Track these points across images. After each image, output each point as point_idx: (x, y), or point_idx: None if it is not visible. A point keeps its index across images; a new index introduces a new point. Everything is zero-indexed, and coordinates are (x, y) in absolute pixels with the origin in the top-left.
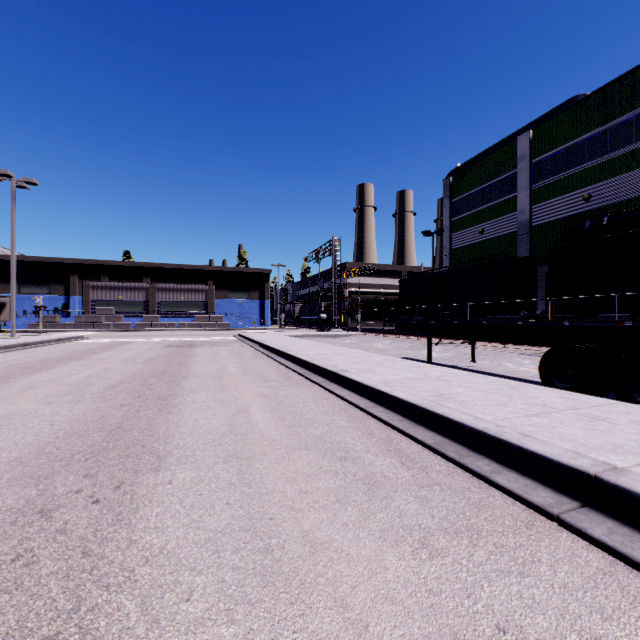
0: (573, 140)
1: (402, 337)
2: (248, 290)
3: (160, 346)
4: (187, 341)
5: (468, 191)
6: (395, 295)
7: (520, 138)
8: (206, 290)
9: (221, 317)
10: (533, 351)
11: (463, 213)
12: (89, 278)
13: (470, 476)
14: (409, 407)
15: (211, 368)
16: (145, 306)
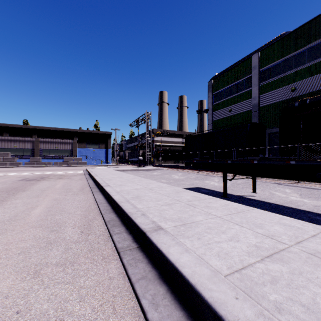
0: (285, 56)
1: (188, 170)
2: (98, 143)
3: (15, 180)
4: (45, 175)
5: (222, 88)
6: (180, 147)
7: (253, 56)
8: (72, 143)
9: (81, 158)
10: (284, 181)
11: (219, 100)
12: None
13: None
14: None
15: (13, 211)
16: (32, 152)
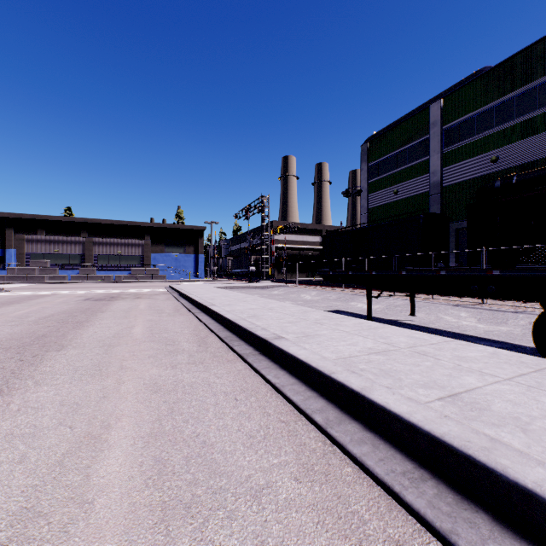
0: (481, 107)
1: (327, 288)
2: (184, 245)
3: (77, 299)
4: (113, 293)
5: (384, 155)
6: (316, 251)
7: (432, 106)
8: (142, 244)
9: (157, 270)
10: (464, 302)
11: (379, 175)
12: (26, 232)
13: None
14: (421, 438)
15: (110, 330)
16: (82, 259)
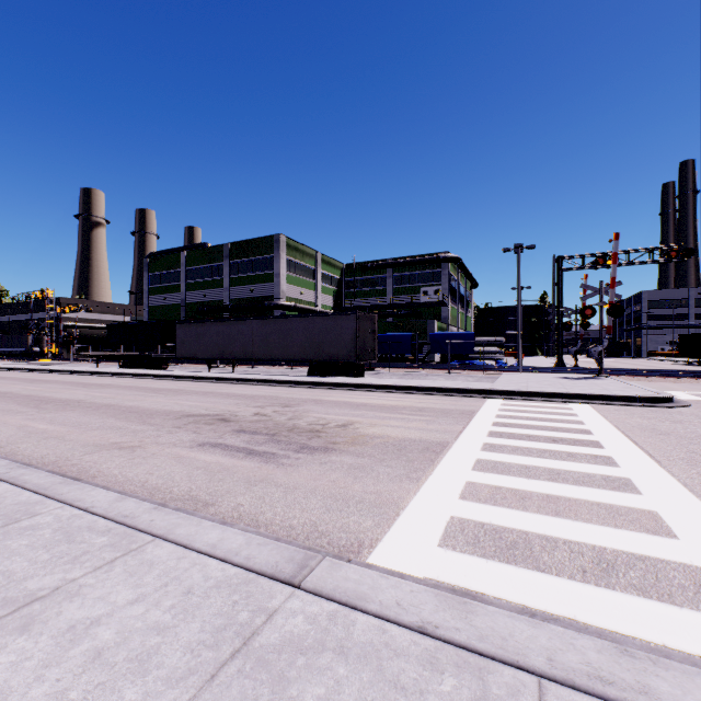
0: (201, 265)
1: (103, 363)
2: None
3: None
4: None
5: (159, 272)
6: None
7: (182, 253)
8: None
9: None
10: None
11: (156, 284)
12: None
13: (77, 375)
14: (72, 371)
15: None
16: None
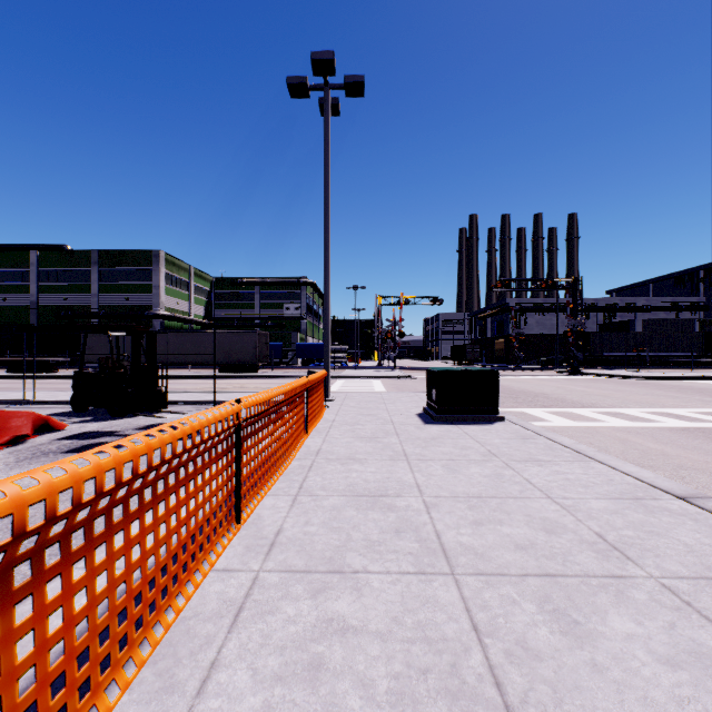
0: (60, 268)
1: None
2: None
3: None
4: None
5: None
6: None
7: (32, 252)
8: None
9: None
10: None
11: None
12: None
13: None
14: None
15: None
16: None
